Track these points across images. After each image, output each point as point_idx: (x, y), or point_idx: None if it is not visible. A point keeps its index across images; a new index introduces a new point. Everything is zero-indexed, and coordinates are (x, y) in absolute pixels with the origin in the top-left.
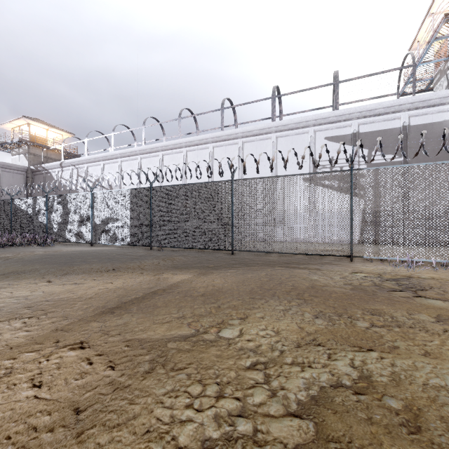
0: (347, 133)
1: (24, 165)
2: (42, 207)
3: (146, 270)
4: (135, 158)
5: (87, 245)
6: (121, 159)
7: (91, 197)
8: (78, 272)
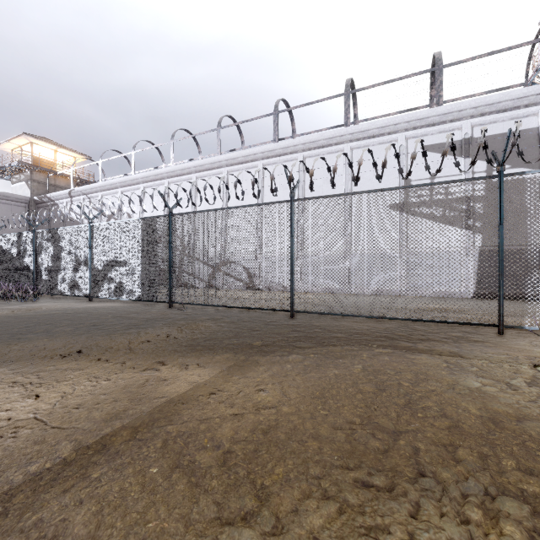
0: (455, 139)
1: (26, 196)
2: (28, 246)
3: (137, 354)
4: (161, 183)
5: (85, 300)
6: (143, 185)
7: (89, 231)
8: (7, 359)
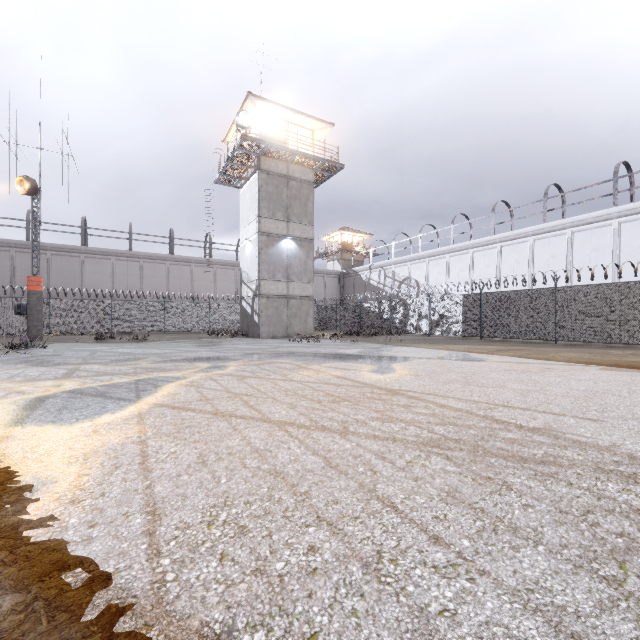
0: None
1: (338, 270)
2: (386, 308)
3: (497, 345)
4: (442, 257)
5: (424, 336)
6: (428, 259)
7: (428, 301)
8: (460, 344)
